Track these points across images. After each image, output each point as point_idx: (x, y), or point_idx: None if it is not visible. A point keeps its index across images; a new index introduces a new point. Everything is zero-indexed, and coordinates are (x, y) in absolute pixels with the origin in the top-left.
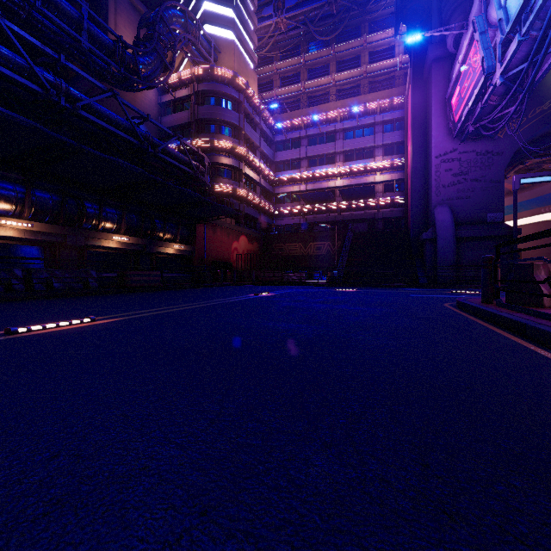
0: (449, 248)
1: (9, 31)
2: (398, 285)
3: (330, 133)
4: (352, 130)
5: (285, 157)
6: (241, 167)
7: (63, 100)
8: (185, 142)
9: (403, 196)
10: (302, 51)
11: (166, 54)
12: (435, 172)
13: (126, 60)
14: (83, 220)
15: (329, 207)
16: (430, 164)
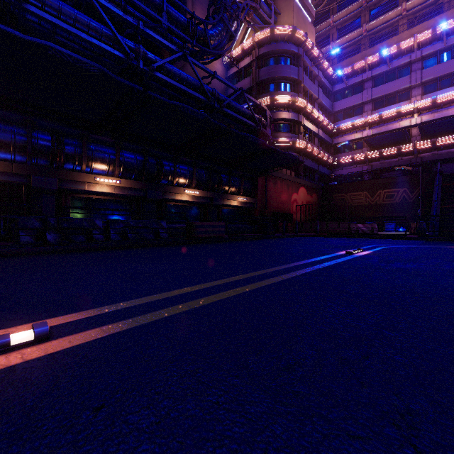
0: None
1: (96, 3)
2: None
3: (402, 66)
4: (435, 55)
5: (345, 105)
6: (300, 119)
7: (141, 63)
8: (248, 96)
9: None
10: None
11: (231, 25)
12: None
13: (197, 33)
14: (161, 177)
15: (401, 150)
16: None
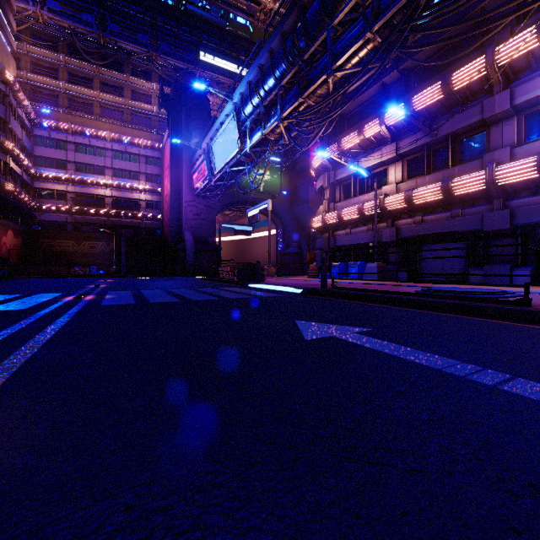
0: (192, 255)
1: None
2: (167, 275)
3: (99, 147)
4: (121, 153)
5: (48, 154)
6: (8, 161)
7: None
8: None
9: (161, 214)
10: (62, 50)
11: None
12: (185, 211)
13: None
14: None
15: (99, 212)
16: (182, 205)
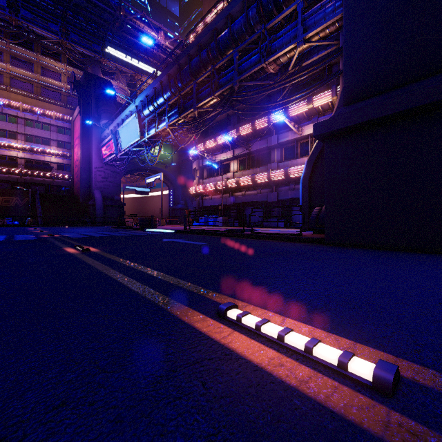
0: (101, 209)
1: None
2: (80, 225)
3: (12, 115)
4: (33, 121)
5: None
6: None
7: None
8: None
9: (71, 175)
10: None
11: None
12: (94, 174)
13: None
14: None
15: (12, 171)
16: (92, 170)
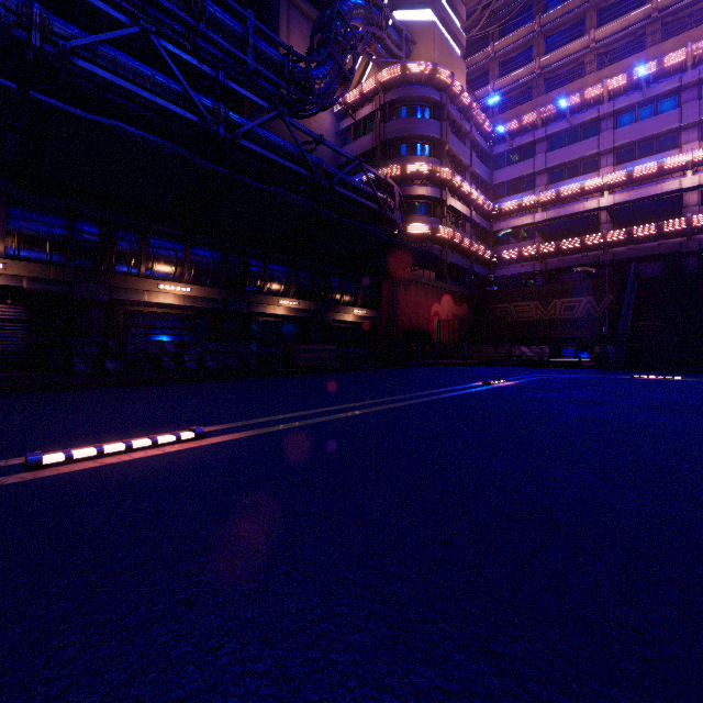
0: None
1: (163, 51)
2: None
3: (588, 123)
4: (632, 110)
5: (509, 175)
6: (444, 197)
7: (221, 128)
8: (368, 167)
9: None
10: (536, 13)
11: (344, 61)
12: None
13: (296, 76)
14: (247, 282)
15: (587, 242)
16: None
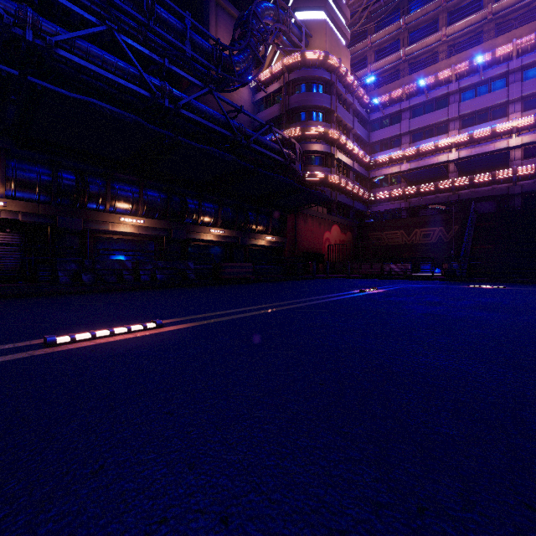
0: None
1: (123, 44)
2: None
3: (440, 97)
4: (473, 88)
5: (382, 135)
6: (333, 152)
7: (167, 101)
8: (276, 130)
9: None
10: (402, 14)
11: (258, 49)
12: None
13: (222, 61)
14: (185, 215)
15: (439, 186)
16: None
